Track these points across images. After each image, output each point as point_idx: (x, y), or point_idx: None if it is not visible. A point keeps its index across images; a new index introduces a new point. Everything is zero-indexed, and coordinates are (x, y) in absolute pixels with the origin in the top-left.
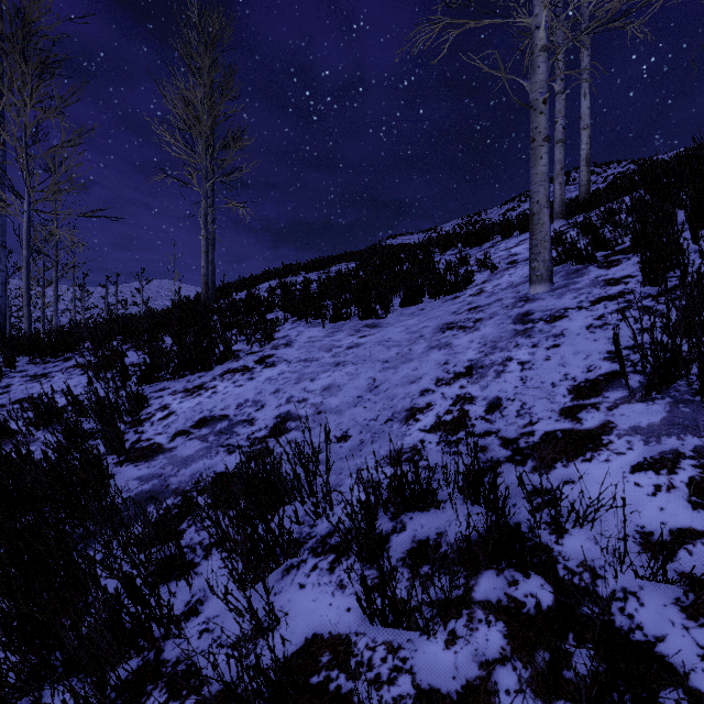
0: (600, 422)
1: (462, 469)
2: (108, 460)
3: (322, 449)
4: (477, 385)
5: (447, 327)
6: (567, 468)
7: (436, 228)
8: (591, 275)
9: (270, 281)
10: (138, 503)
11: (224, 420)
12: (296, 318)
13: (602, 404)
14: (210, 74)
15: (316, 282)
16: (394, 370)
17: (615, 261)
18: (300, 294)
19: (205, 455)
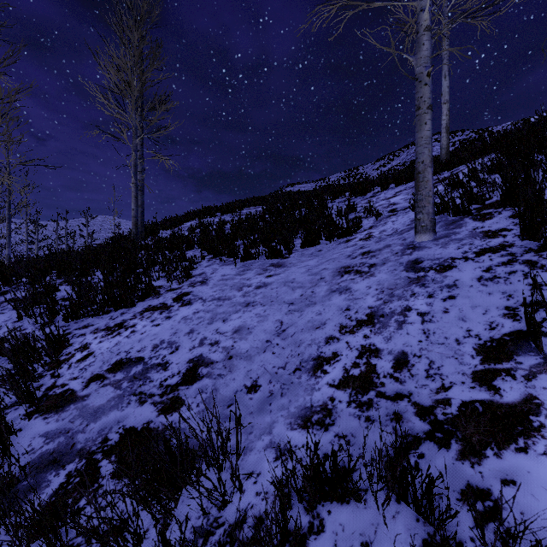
0: (521, 396)
1: (379, 443)
2: (18, 410)
3: (233, 400)
4: (381, 336)
5: (344, 270)
6: (500, 458)
7: (324, 178)
8: (468, 226)
9: (191, 220)
10: (38, 468)
11: (139, 364)
12: (212, 256)
13: (516, 371)
14: (139, 46)
15: (229, 223)
16: (299, 313)
17: (487, 214)
18: (216, 234)
19: (116, 406)
